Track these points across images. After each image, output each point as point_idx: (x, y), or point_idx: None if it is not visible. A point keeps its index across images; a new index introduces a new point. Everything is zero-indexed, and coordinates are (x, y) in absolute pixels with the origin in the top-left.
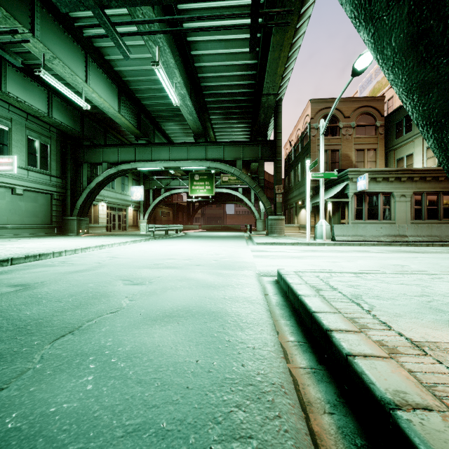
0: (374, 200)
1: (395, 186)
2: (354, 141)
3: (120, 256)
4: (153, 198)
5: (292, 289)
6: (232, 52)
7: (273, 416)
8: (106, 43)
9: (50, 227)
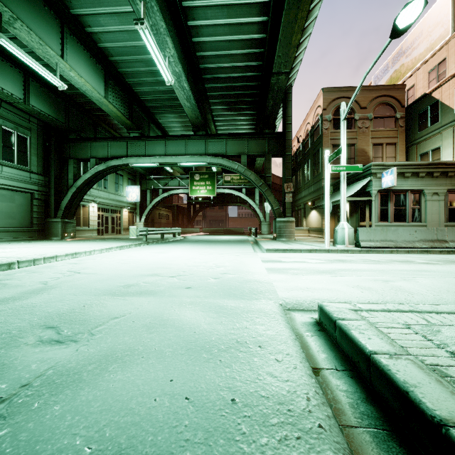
0: (401, 199)
1: (426, 182)
2: (371, 134)
3: (86, 270)
4: (151, 199)
5: (389, 377)
6: (236, 22)
7: None
8: (86, 9)
9: (29, 230)
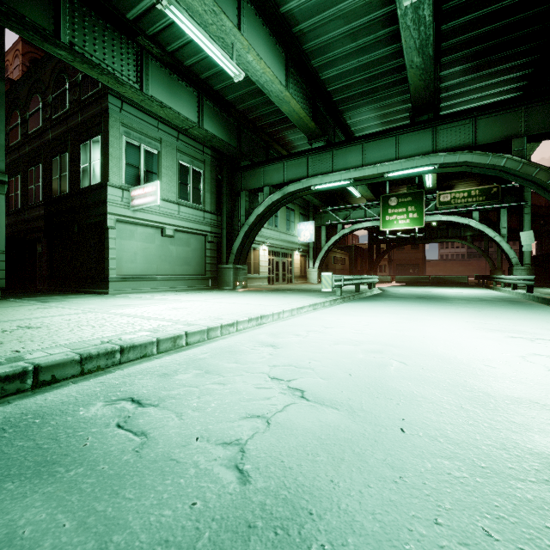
0: None
1: None
2: None
3: (310, 380)
4: (326, 239)
5: None
6: None
7: None
8: None
9: (203, 278)
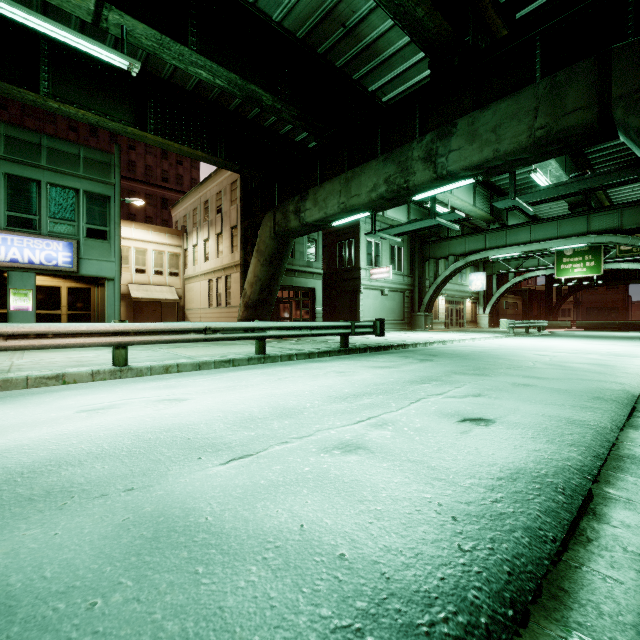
0: None
1: None
2: None
3: (505, 345)
4: (497, 286)
5: None
6: None
7: (631, 374)
8: None
9: (403, 323)
